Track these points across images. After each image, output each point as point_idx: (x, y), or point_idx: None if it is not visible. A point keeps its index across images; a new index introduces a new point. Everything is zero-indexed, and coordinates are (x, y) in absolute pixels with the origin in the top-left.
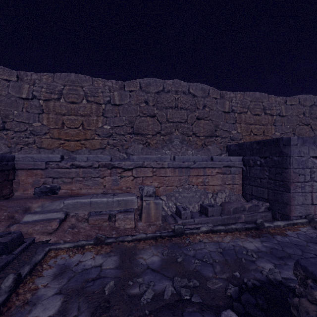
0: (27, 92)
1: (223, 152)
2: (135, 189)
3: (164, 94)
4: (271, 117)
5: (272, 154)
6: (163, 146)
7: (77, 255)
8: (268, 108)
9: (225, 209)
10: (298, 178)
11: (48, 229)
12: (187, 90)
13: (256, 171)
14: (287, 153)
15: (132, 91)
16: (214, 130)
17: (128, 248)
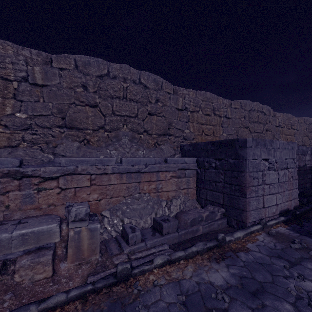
0: None
1: (177, 153)
2: (63, 206)
3: (109, 80)
4: (219, 118)
5: (227, 156)
6: (108, 145)
7: None
8: (217, 109)
9: (182, 221)
10: (253, 181)
11: None
12: (138, 79)
13: (211, 174)
14: (243, 156)
15: (64, 69)
16: (168, 128)
17: None
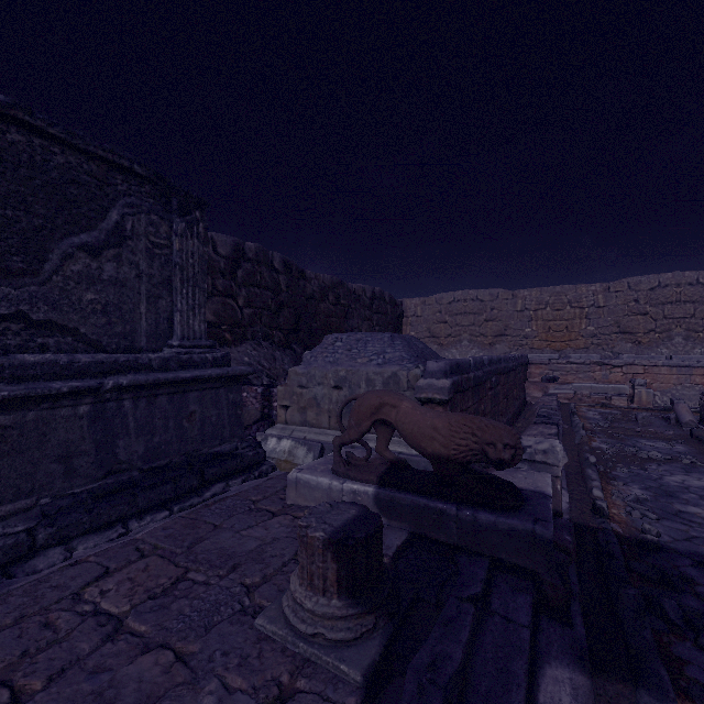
0: (521, 306)
1: None
2: (625, 383)
3: (659, 290)
4: None
5: None
6: (658, 345)
7: (592, 409)
8: None
9: None
10: None
11: (568, 397)
12: (694, 281)
13: None
14: None
15: (618, 291)
16: None
17: (625, 411)
